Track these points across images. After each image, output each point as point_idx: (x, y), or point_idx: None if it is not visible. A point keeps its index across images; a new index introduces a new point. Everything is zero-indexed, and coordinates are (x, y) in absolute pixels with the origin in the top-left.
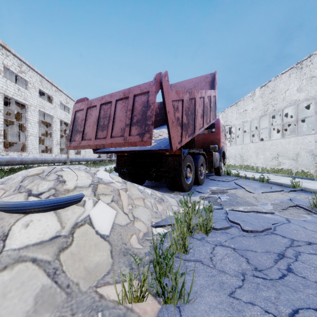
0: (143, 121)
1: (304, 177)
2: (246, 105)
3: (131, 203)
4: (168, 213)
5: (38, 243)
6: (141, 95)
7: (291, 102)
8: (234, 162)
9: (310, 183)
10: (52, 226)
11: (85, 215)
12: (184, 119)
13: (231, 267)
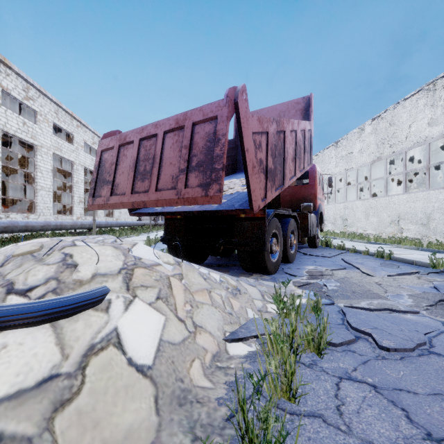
0: (208, 164)
1: (442, 250)
2: (351, 146)
3: (190, 300)
4: (249, 314)
5: (12, 396)
6: (204, 123)
7: (419, 141)
8: (333, 228)
9: None
10: (44, 356)
11: (109, 329)
12: (269, 162)
13: (381, 431)
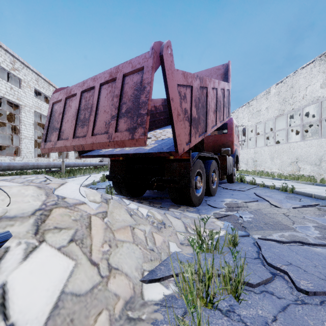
0: (135, 110)
1: None
2: (259, 105)
3: (109, 239)
4: (171, 248)
5: None
6: (133, 74)
7: (313, 100)
8: (246, 167)
9: None
10: None
11: None
12: (193, 112)
13: None
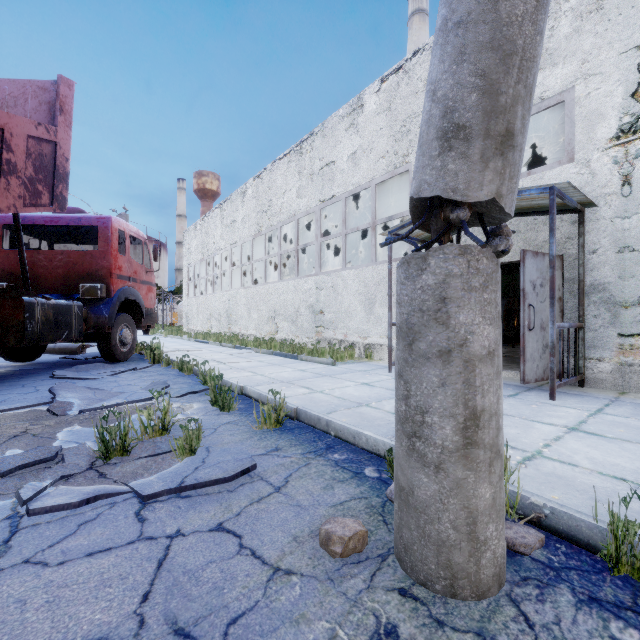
0: None
1: (289, 353)
2: (235, 211)
3: None
4: None
5: None
6: None
7: (290, 215)
8: (219, 327)
9: (283, 365)
10: None
11: None
12: None
13: None
